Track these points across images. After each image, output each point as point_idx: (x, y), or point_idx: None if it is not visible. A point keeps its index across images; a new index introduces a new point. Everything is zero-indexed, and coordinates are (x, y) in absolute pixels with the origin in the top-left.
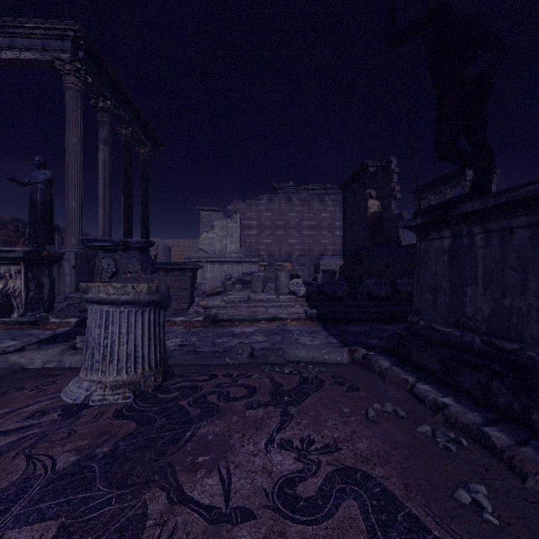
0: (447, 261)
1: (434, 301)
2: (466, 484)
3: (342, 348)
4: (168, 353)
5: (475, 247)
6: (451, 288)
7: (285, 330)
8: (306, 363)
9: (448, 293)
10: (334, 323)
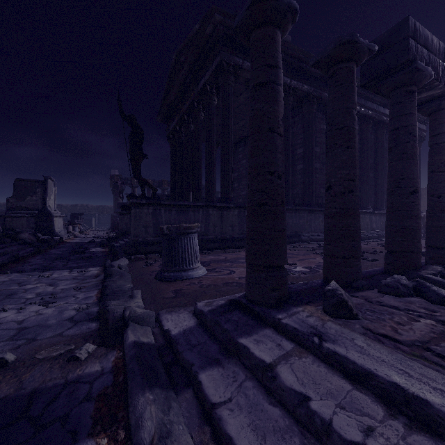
0: (151, 217)
1: (146, 230)
2: (204, 253)
3: (123, 258)
4: (114, 285)
5: (161, 213)
6: (154, 225)
7: (11, 280)
8: (128, 267)
9: (152, 227)
10: (3, 270)
